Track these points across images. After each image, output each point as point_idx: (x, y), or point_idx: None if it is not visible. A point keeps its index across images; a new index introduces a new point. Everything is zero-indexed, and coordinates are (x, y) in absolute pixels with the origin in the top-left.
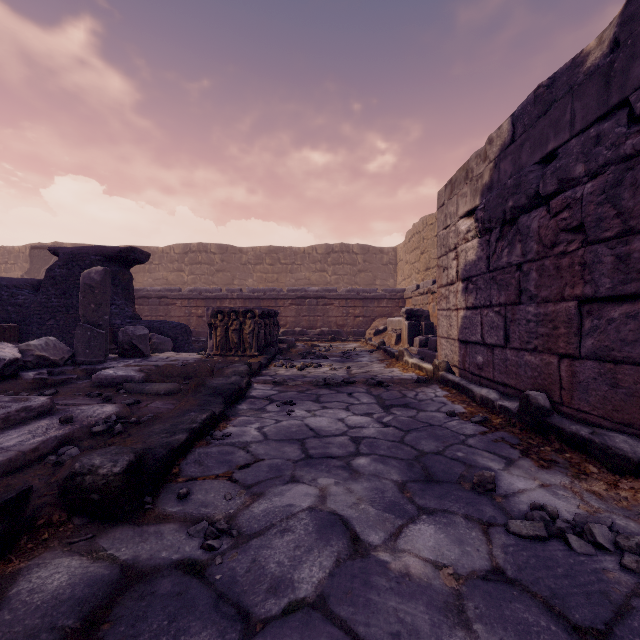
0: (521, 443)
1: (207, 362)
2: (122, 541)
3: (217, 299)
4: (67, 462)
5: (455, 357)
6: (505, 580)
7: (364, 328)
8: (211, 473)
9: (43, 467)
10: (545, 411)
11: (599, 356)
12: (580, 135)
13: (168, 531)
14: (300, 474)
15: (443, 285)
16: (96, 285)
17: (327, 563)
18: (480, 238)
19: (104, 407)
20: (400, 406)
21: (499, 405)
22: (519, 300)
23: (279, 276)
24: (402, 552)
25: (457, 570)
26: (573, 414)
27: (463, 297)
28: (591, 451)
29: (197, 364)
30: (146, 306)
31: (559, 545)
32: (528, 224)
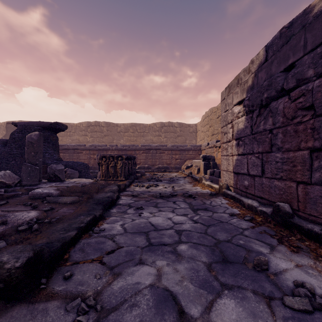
0: (276, 234)
1: (96, 184)
2: (16, 319)
3: (104, 150)
4: None
5: (231, 181)
6: None
7: (180, 165)
8: (89, 258)
9: None
10: (289, 215)
11: None
12: (310, 53)
13: (52, 308)
14: (145, 257)
15: (224, 142)
16: (34, 142)
17: None
18: (246, 116)
19: (29, 213)
20: (202, 209)
21: (259, 210)
22: (271, 150)
23: (137, 138)
24: None
25: None
26: (306, 217)
27: (236, 148)
28: None
29: (90, 185)
30: (67, 154)
31: None
32: (276, 106)
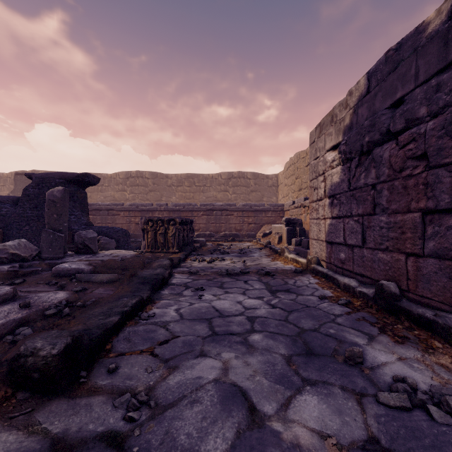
0: (378, 322)
1: (140, 257)
2: (56, 414)
3: (149, 211)
4: (18, 343)
5: (323, 254)
6: (381, 449)
7: (255, 232)
8: (137, 349)
9: (1, 345)
10: (396, 297)
11: (439, 255)
12: (423, 85)
13: (97, 403)
14: (207, 349)
15: (314, 201)
16: (57, 200)
17: (229, 434)
18: (343, 165)
19: (57, 294)
20: (283, 291)
21: (359, 291)
22: (374, 212)
23: (194, 195)
24: (292, 422)
25: (339, 440)
26: (417, 299)
27: (329, 209)
28: (435, 330)
29: (132, 259)
30: (98, 216)
31: (422, 415)
32: (381, 154)
